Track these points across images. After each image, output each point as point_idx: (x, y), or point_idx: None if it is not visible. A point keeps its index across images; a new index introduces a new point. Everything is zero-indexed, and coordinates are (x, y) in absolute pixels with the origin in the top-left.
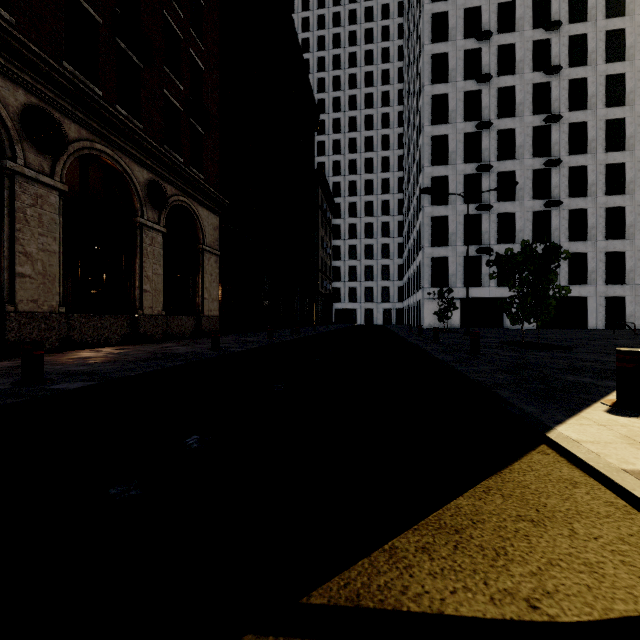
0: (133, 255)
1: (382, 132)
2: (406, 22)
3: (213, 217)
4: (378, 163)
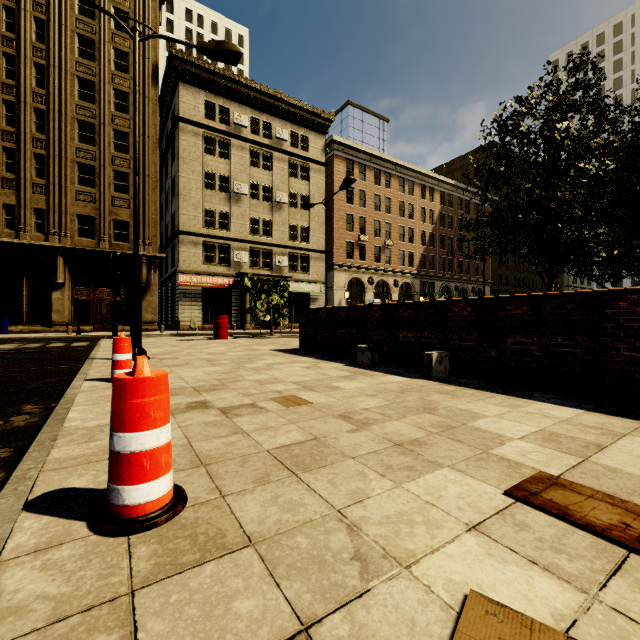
0: None
1: None
2: None
3: (488, 287)
4: None
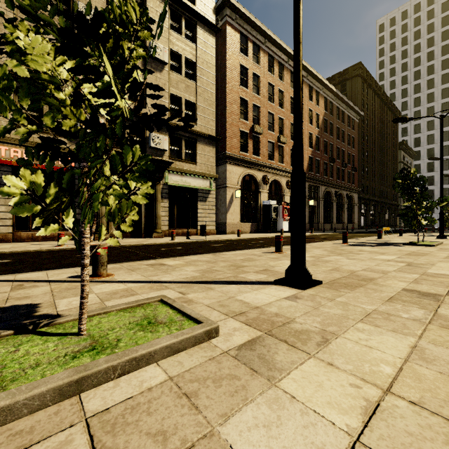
0: (342, 210)
1: None
2: None
3: (356, 195)
4: None
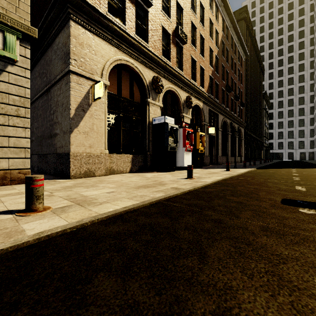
0: (234, 144)
1: (299, 63)
2: (315, 8)
3: (243, 129)
4: (296, 79)
